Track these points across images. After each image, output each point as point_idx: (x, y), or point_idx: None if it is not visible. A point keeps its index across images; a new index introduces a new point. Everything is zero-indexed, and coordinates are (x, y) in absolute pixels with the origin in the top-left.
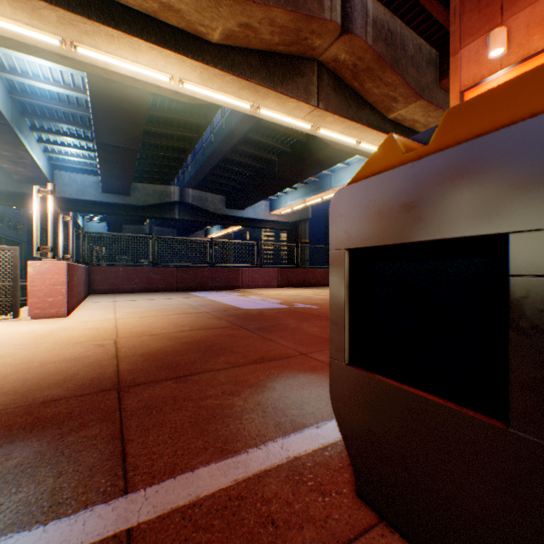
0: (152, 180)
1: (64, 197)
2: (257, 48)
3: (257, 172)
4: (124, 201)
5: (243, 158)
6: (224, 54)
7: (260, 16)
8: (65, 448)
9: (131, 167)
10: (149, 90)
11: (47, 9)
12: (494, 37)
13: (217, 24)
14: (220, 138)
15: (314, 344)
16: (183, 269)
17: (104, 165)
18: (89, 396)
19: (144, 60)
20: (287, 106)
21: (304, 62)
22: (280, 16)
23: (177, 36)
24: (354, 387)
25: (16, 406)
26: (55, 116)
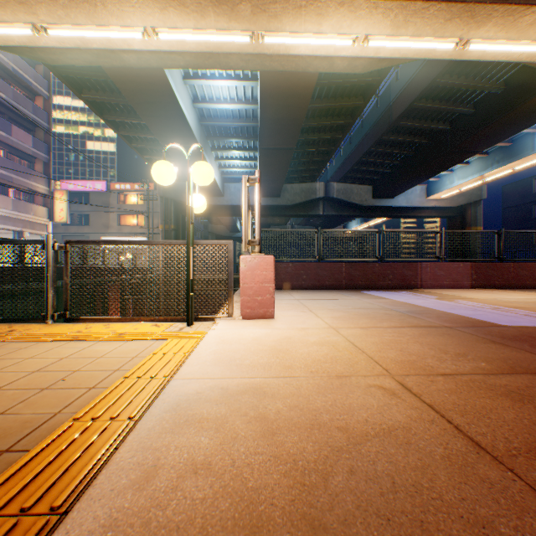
0: (298, 180)
1: (230, 205)
2: None
3: (417, 149)
4: (275, 202)
5: (400, 136)
6: None
7: None
8: None
9: (284, 167)
10: (319, 71)
11: (243, 2)
12: None
13: None
14: (372, 120)
15: None
16: (350, 264)
17: (263, 170)
18: None
19: (327, 27)
20: (518, 24)
21: None
22: None
23: None
24: None
25: None
26: (228, 133)
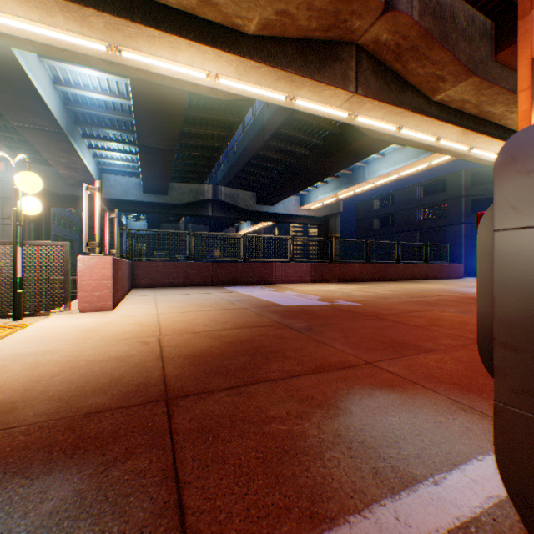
0: (187, 180)
1: (110, 198)
2: (294, 35)
3: (288, 167)
4: (162, 200)
5: (274, 154)
6: (260, 45)
7: (298, 1)
8: (108, 488)
9: (168, 167)
10: (186, 90)
11: (95, 16)
12: None
13: (253, 14)
14: (252, 136)
15: (377, 350)
16: (217, 263)
17: (145, 166)
18: (135, 408)
19: (182, 59)
20: (323, 95)
21: (342, 47)
22: None
23: (214, 30)
24: None
25: (58, 417)
26: (103, 123)
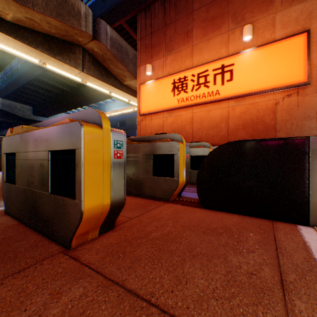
0: None
1: None
2: (42, 31)
3: (57, 95)
4: None
5: (45, 85)
6: (17, 29)
7: (40, 18)
8: None
9: None
10: None
11: None
12: (147, 67)
13: (9, 12)
14: (26, 68)
15: None
16: None
17: None
18: None
19: None
20: (64, 67)
21: (75, 46)
22: (54, 21)
23: None
24: (5, 187)
25: None
26: None
